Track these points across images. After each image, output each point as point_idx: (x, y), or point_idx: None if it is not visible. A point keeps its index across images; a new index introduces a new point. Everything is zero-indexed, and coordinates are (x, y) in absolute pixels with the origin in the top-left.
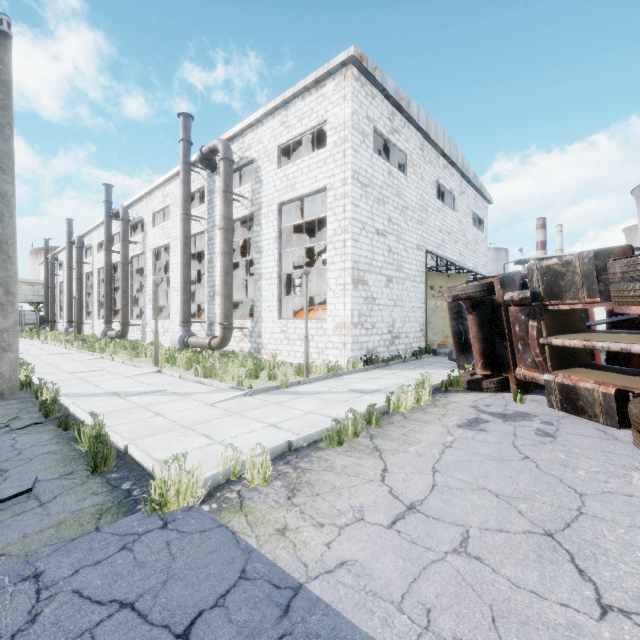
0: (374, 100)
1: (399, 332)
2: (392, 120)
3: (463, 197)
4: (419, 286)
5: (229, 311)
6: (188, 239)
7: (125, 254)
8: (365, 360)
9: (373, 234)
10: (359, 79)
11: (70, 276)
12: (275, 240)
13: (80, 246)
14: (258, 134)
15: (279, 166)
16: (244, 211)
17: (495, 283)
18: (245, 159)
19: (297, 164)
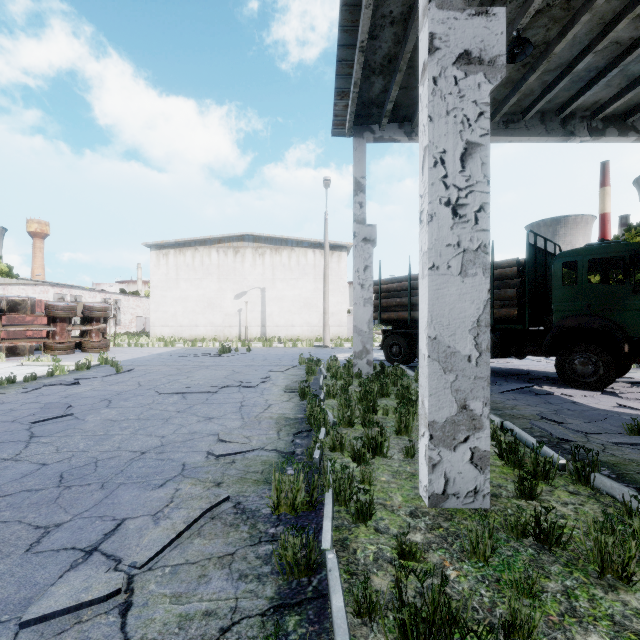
0: None
1: None
2: None
3: None
4: None
5: None
6: None
7: None
8: None
9: None
10: None
11: None
12: None
13: None
14: None
15: None
16: None
17: None
18: None
19: None
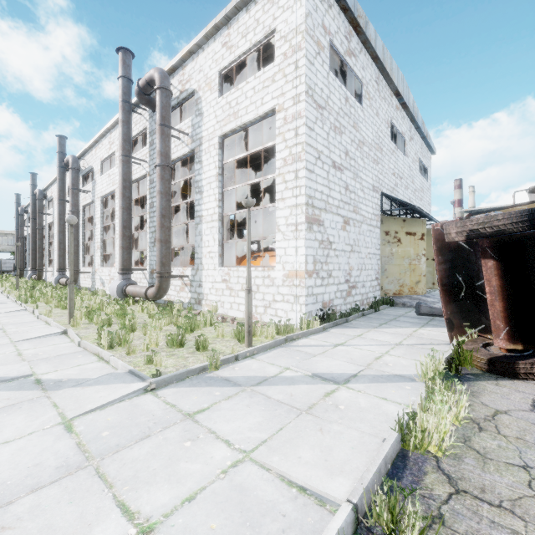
0: (330, 9)
1: (356, 281)
2: (349, 40)
3: (412, 143)
4: (375, 231)
5: (166, 258)
6: (127, 182)
7: (74, 202)
8: (321, 316)
9: (329, 166)
10: None
11: (34, 226)
12: (216, 177)
13: (41, 198)
14: (198, 62)
15: (221, 94)
16: (184, 149)
17: None
18: (185, 92)
19: (240, 88)
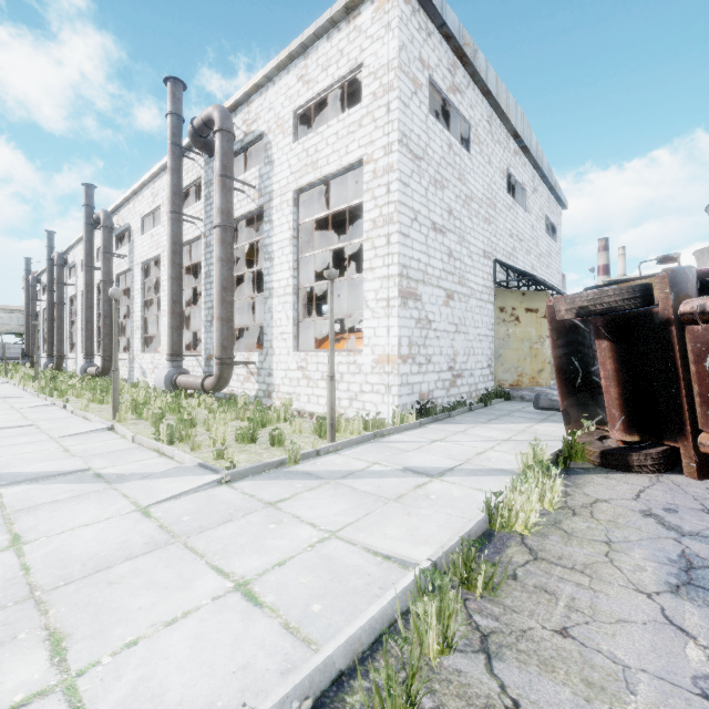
0: (430, 38)
1: (462, 369)
2: (453, 73)
3: (536, 196)
4: (486, 307)
5: (228, 340)
6: (178, 245)
7: (107, 270)
8: (418, 409)
9: (428, 229)
10: (409, 1)
11: (51, 300)
12: (290, 241)
13: (61, 263)
14: (268, 98)
15: (296, 139)
16: (250, 205)
17: (658, 284)
18: (251, 134)
19: (320, 132)
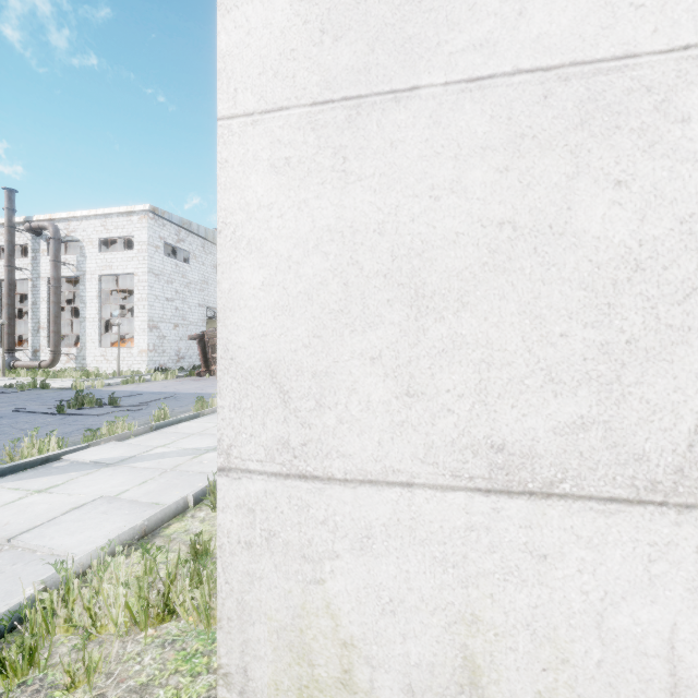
0: (165, 227)
1: (184, 355)
2: (179, 235)
3: None
4: (201, 328)
5: (59, 342)
6: (13, 286)
7: None
8: (158, 370)
9: (164, 301)
10: (154, 218)
11: None
12: (97, 297)
13: None
14: (83, 225)
15: (100, 251)
16: (70, 273)
17: (205, 334)
18: (71, 237)
19: (114, 254)
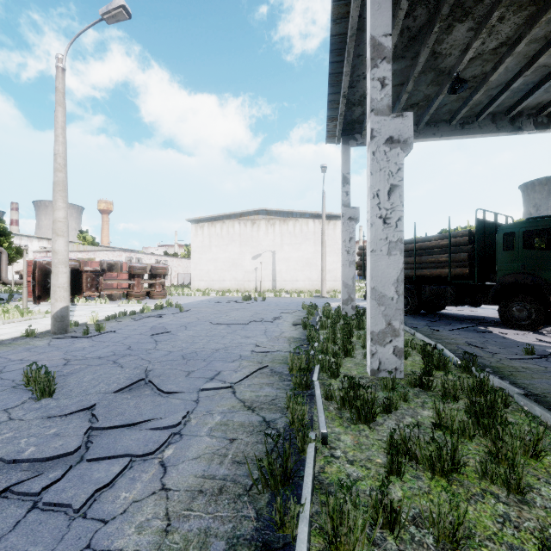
0: None
1: None
2: None
3: None
4: None
5: None
6: None
7: None
8: None
9: None
10: None
11: None
12: None
13: None
14: None
15: None
16: None
17: (82, 264)
18: None
19: None
